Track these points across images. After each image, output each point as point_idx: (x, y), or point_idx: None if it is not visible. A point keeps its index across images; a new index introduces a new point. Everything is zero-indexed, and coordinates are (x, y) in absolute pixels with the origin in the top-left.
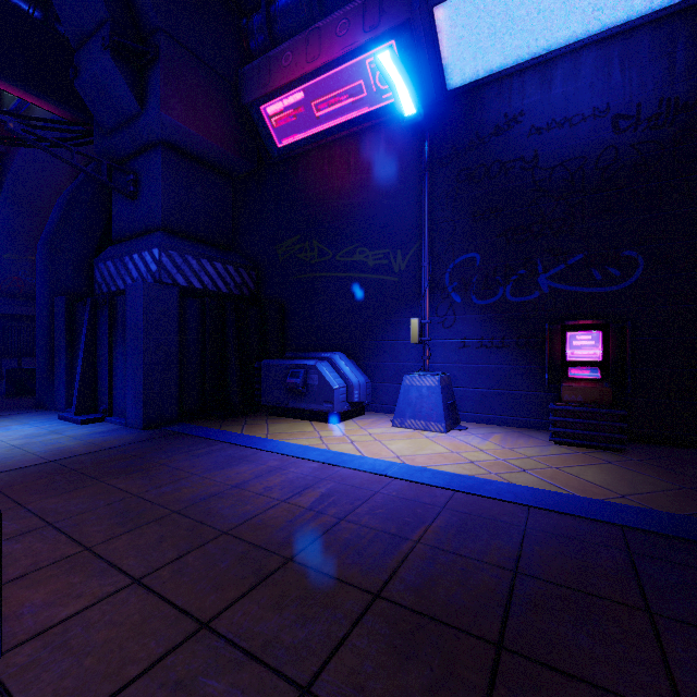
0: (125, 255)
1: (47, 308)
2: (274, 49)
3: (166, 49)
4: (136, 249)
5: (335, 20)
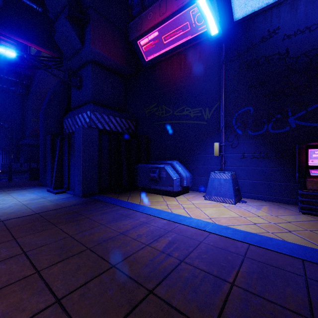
0: (75, 115)
1: (43, 140)
2: (144, 12)
3: (93, 16)
4: (80, 112)
5: None
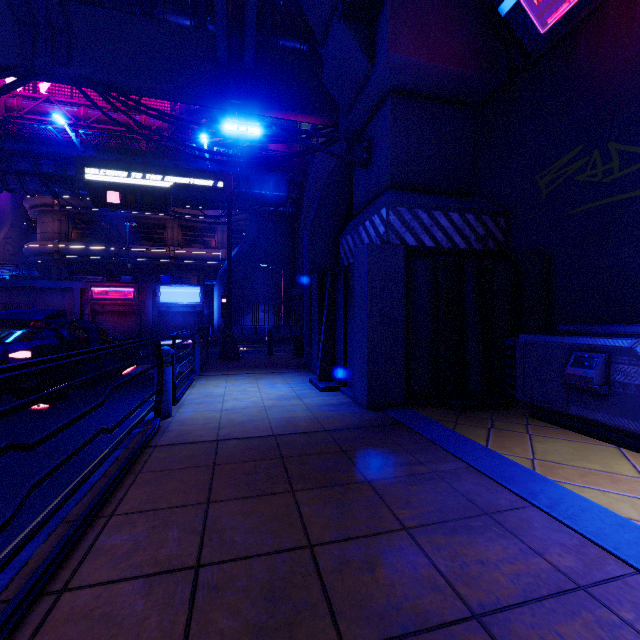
0: (359, 225)
1: (308, 285)
2: None
3: None
4: (367, 216)
5: None
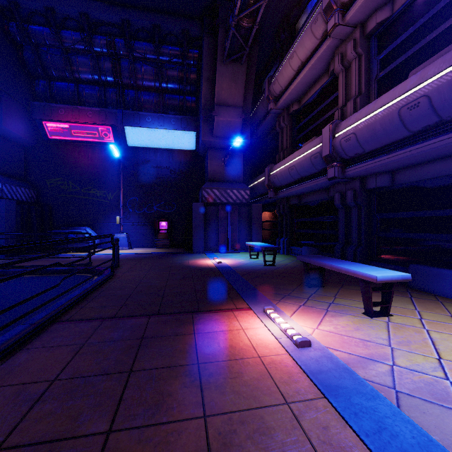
0: None
1: None
2: (54, 104)
3: (4, 98)
4: None
5: (87, 110)
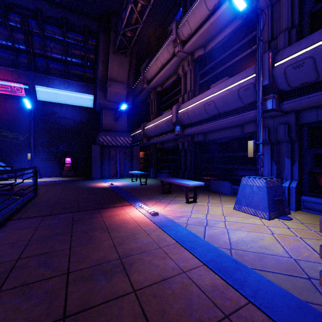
0: None
1: None
2: None
3: None
4: None
5: (0, 68)
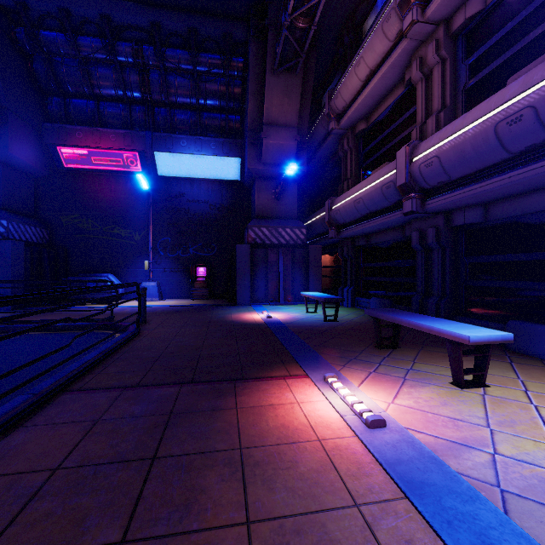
0: None
1: None
2: (70, 126)
3: (11, 119)
4: None
5: (109, 132)
